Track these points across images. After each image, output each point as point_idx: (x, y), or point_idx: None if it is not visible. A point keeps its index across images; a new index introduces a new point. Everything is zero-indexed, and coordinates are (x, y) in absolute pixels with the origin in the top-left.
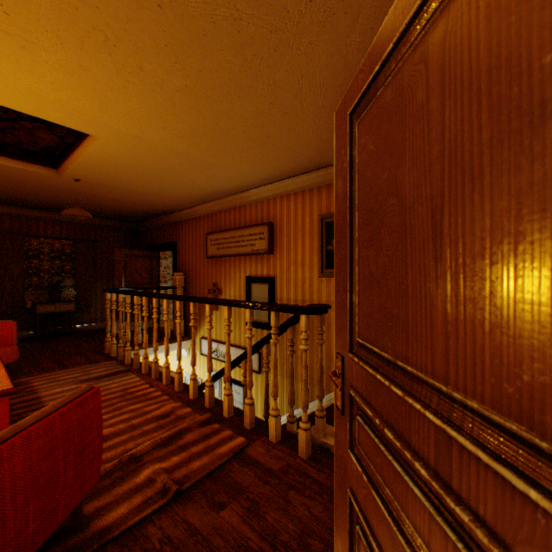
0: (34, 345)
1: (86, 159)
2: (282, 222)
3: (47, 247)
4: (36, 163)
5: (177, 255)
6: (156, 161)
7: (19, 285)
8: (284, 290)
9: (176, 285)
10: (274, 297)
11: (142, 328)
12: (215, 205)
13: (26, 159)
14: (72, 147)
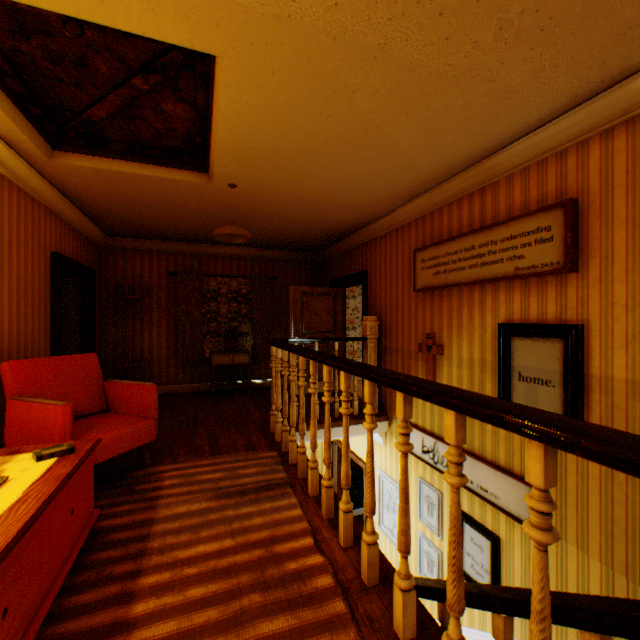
0: (205, 403)
1: (226, 135)
2: (608, 191)
3: (225, 287)
4: (183, 168)
5: (367, 291)
6: (327, 103)
7: (198, 332)
8: (614, 357)
9: (365, 336)
10: (580, 371)
11: (323, 390)
12: (429, 199)
13: (172, 163)
14: (208, 120)
